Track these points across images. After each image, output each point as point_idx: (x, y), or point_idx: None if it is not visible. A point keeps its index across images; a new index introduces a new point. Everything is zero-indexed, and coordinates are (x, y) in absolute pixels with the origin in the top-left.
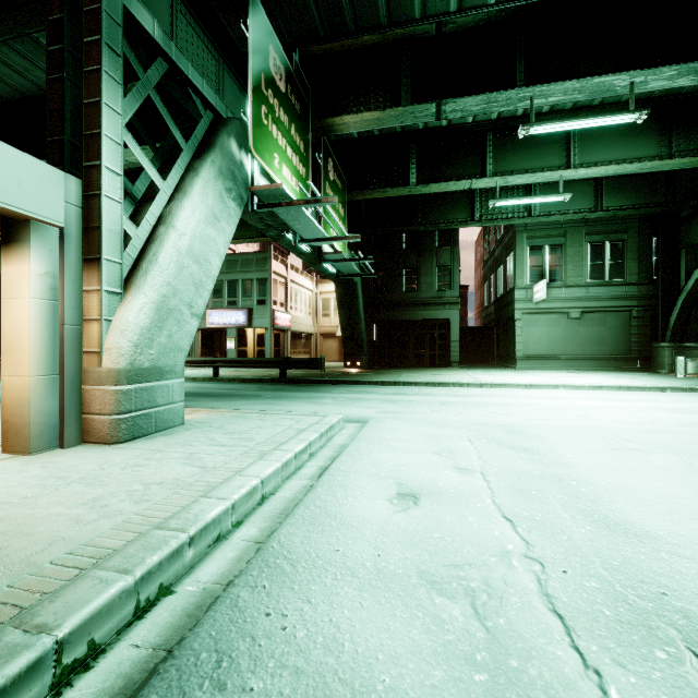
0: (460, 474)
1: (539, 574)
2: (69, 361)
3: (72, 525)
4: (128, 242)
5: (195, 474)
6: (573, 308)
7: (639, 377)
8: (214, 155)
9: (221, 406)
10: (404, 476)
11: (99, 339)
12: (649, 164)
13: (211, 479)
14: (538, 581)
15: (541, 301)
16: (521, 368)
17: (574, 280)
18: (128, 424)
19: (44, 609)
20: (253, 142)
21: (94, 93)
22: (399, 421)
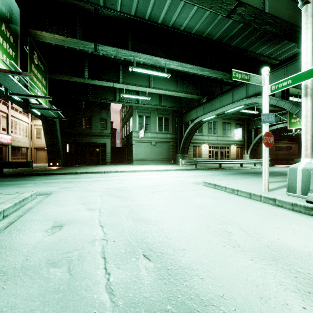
0: (89, 211)
1: (104, 244)
2: None
3: None
4: None
5: None
6: (153, 141)
7: (171, 166)
8: None
9: None
10: (60, 217)
11: None
12: (173, 93)
13: None
14: (102, 248)
15: (142, 137)
16: (135, 164)
17: (153, 130)
18: None
19: None
20: None
21: None
22: (69, 191)
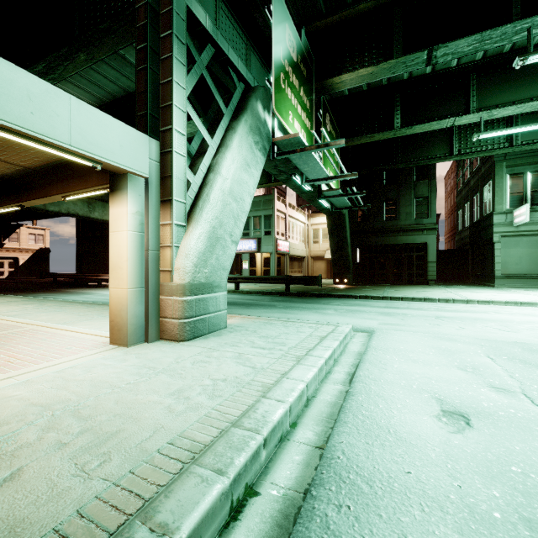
0: (501, 395)
1: None
2: (151, 277)
3: (167, 413)
4: (187, 188)
5: (249, 374)
6: None
7: None
8: (246, 116)
9: (248, 313)
10: (438, 390)
11: (171, 261)
12: None
13: (263, 379)
14: None
15: (522, 224)
16: (500, 286)
17: None
18: (190, 327)
19: (161, 504)
20: (275, 102)
21: (167, 74)
22: (404, 333)
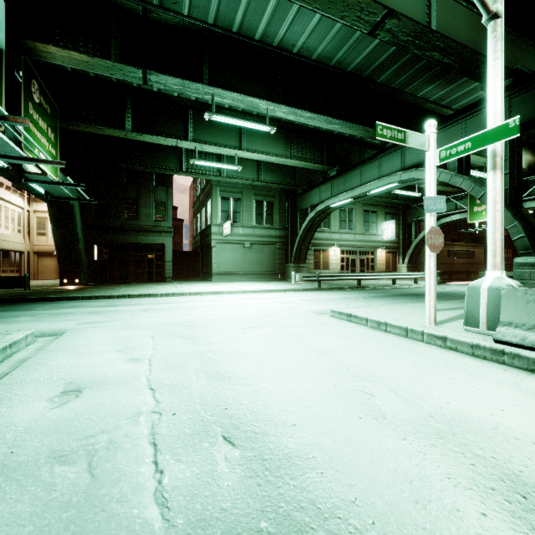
0: (131, 364)
1: (155, 421)
2: None
3: None
4: None
5: None
6: (246, 241)
7: (278, 284)
8: None
9: None
10: (77, 375)
11: None
12: (281, 159)
13: None
14: (152, 427)
15: (228, 235)
16: (216, 280)
17: (247, 223)
18: None
19: None
20: None
21: None
22: (97, 329)
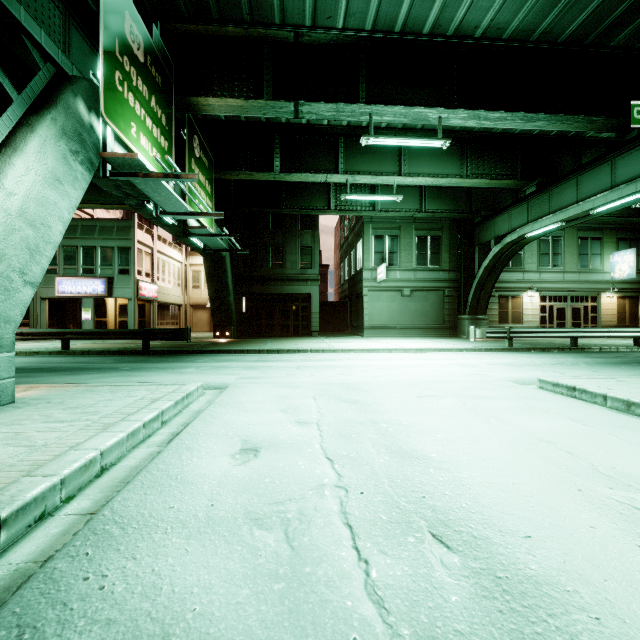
0: (300, 427)
1: (343, 498)
2: None
3: None
4: None
5: (19, 454)
6: (405, 287)
7: (448, 342)
8: (55, 113)
9: (68, 380)
10: (250, 433)
11: None
12: (454, 180)
13: (38, 457)
14: (340, 504)
15: (383, 281)
16: (368, 335)
17: (406, 265)
18: None
19: None
20: (105, 106)
21: None
22: (256, 385)
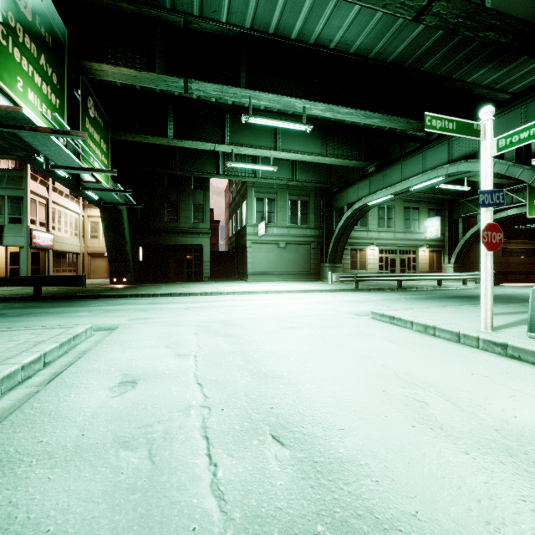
0: (179, 359)
1: (205, 415)
2: None
3: None
4: None
5: None
6: (281, 241)
7: (313, 284)
8: None
9: None
10: (132, 367)
11: None
12: (317, 157)
13: None
14: (203, 420)
15: (263, 235)
16: (251, 280)
17: (282, 223)
18: None
19: None
20: None
21: None
22: (145, 325)
